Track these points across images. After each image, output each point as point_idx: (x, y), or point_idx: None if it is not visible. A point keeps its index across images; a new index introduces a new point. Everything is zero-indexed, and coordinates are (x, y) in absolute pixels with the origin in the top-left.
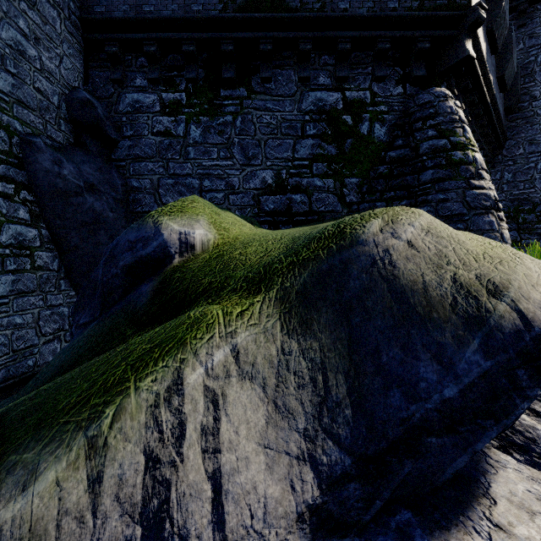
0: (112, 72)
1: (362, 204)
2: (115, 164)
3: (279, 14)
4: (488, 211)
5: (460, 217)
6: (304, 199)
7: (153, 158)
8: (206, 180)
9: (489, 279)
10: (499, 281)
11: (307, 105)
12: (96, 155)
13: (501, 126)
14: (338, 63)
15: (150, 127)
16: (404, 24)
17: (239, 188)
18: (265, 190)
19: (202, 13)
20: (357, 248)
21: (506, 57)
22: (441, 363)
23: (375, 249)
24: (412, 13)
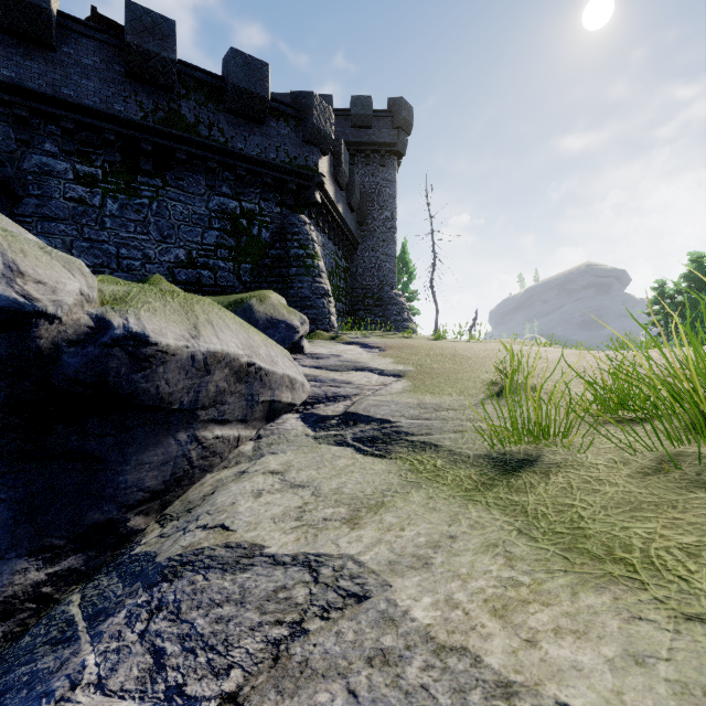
0: (17, 131)
1: (253, 284)
2: (18, 219)
3: (193, 137)
4: (323, 297)
5: (309, 299)
6: (211, 275)
7: (66, 221)
8: (124, 249)
9: (285, 318)
10: (287, 319)
11: (213, 205)
12: (1, 208)
13: (353, 235)
14: (237, 182)
15: (63, 192)
16: (280, 170)
17: (155, 260)
18: (178, 264)
19: (124, 113)
20: (248, 307)
21: (352, 191)
22: (269, 336)
23: (254, 308)
24: (285, 165)
